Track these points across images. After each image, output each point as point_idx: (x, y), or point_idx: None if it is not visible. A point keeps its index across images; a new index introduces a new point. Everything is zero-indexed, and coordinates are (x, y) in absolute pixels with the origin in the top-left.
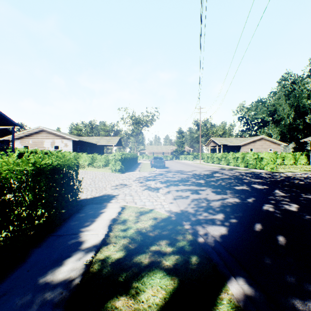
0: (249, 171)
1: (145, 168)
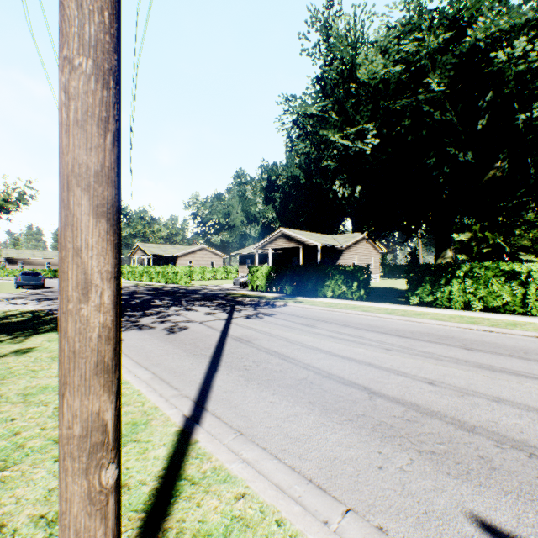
0: (160, 286)
1: (4, 290)
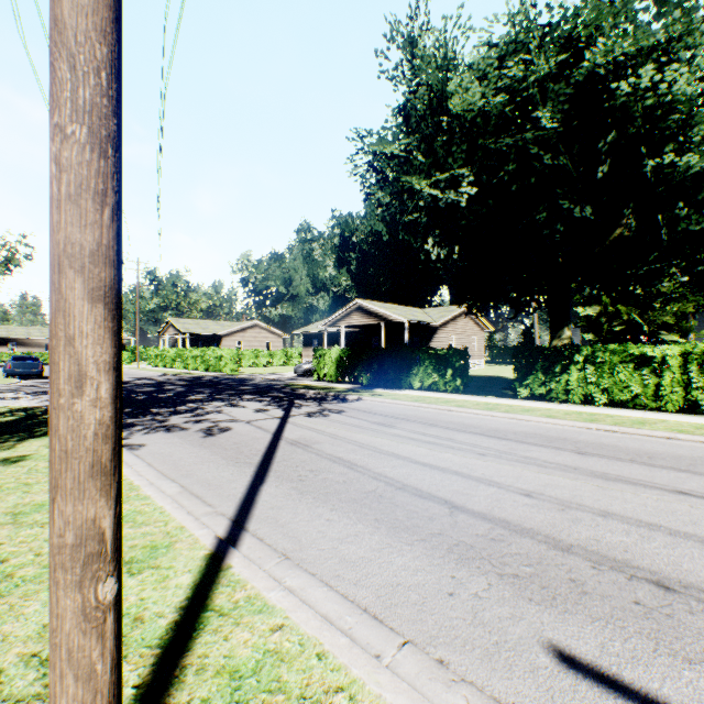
0: (198, 375)
1: None
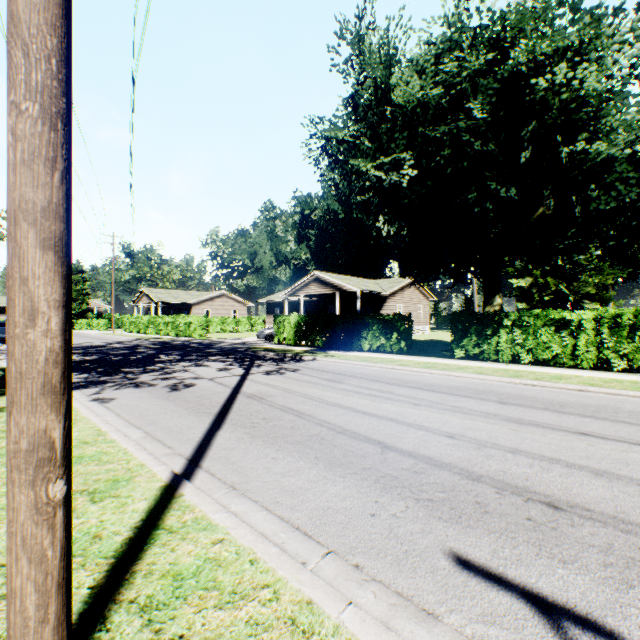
0: (169, 339)
1: None
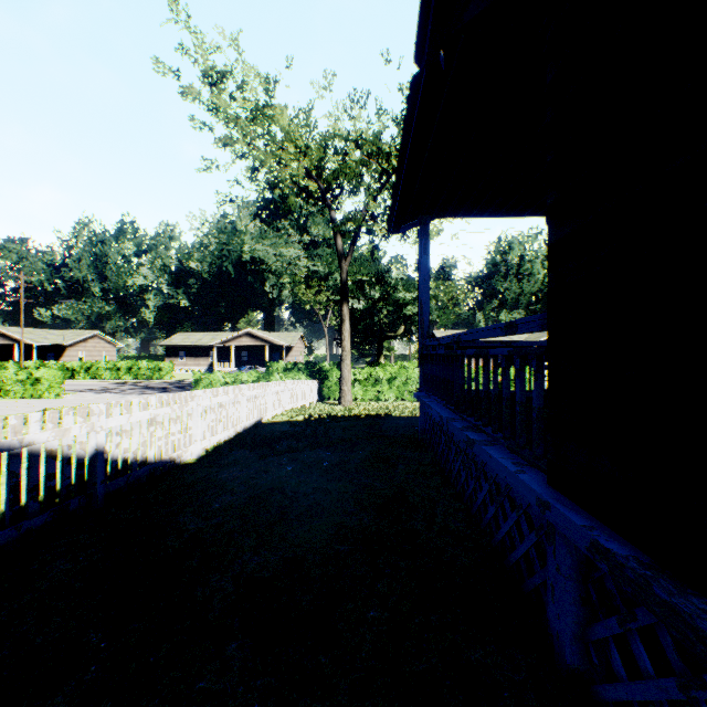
0: (162, 382)
1: None
